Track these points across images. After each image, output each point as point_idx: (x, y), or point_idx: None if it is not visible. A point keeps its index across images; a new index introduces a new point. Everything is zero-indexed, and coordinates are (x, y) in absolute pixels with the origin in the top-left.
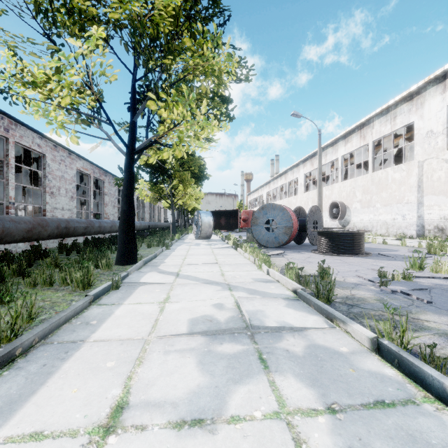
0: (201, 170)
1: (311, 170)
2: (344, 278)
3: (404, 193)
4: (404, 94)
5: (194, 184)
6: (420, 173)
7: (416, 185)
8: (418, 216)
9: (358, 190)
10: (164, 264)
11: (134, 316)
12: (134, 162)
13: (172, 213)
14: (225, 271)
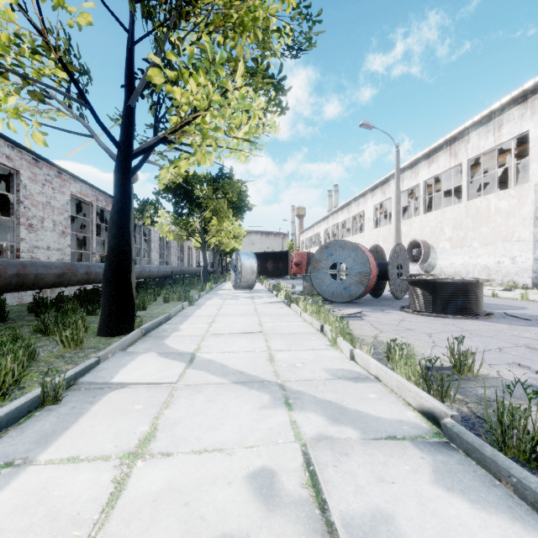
0: (242, 198)
1: (383, 200)
2: (495, 370)
3: (514, 228)
4: (515, 93)
5: (232, 217)
6: (537, 200)
7: (532, 216)
8: (534, 259)
9: (447, 225)
10: (177, 333)
11: (21, 531)
12: (132, 171)
13: (203, 255)
14: (276, 351)
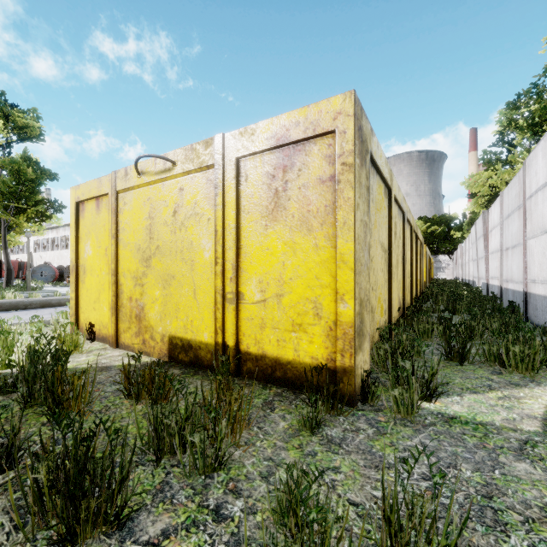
0: None
1: None
2: None
3: None
4: None
5: None
6: None
7: None
8: None
9: None
10: None
11: None
12: None
13: None
14: None
